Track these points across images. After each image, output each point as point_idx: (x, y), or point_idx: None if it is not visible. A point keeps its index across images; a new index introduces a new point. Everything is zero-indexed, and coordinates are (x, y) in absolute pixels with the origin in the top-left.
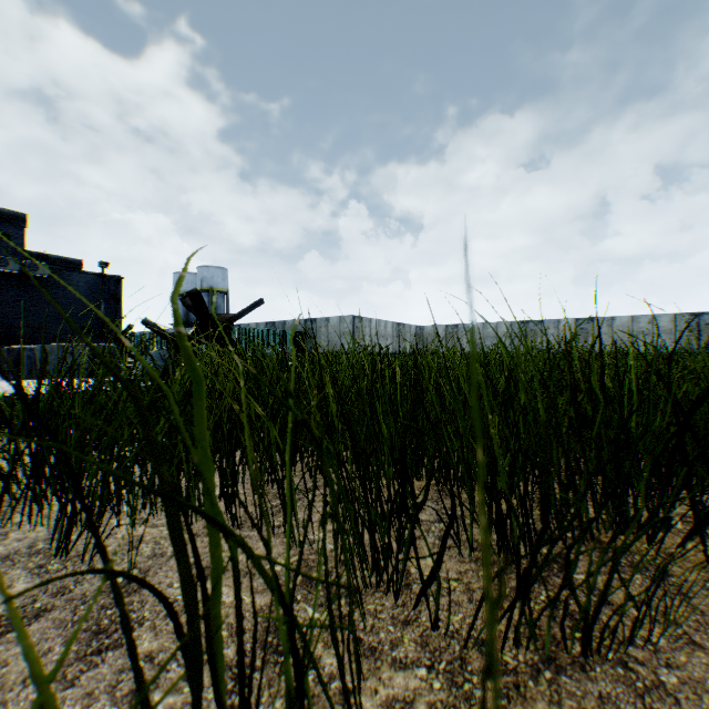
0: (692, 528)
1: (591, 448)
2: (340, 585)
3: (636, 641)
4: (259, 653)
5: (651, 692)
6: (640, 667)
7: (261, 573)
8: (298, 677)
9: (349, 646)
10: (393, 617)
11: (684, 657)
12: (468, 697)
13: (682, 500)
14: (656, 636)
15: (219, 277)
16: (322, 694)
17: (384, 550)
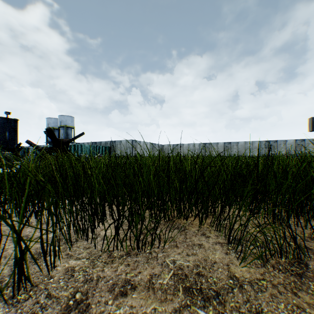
0: (197, 214)
1: (173, 190)
2: (47, 231)
3: (159, 247)
4: (29, 260)
5: (152, 258)
6: (154, 253)
7: (7, 223)
8: (22, 254)
9: (50, 249)
10: (84, 247)
11: (170, 249)
12: (94, 264)
13: (209, 207)
14: (167, 245)
15: (70, 120)
16: (46, 268)
17: (91, 227)
